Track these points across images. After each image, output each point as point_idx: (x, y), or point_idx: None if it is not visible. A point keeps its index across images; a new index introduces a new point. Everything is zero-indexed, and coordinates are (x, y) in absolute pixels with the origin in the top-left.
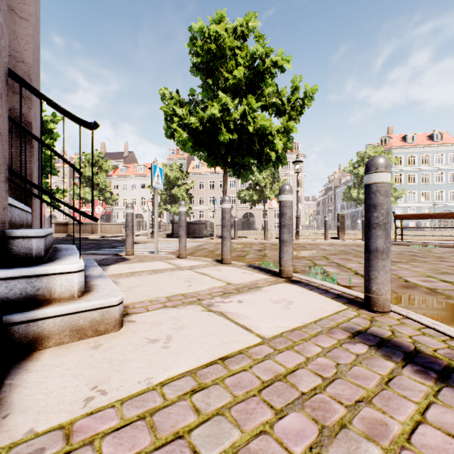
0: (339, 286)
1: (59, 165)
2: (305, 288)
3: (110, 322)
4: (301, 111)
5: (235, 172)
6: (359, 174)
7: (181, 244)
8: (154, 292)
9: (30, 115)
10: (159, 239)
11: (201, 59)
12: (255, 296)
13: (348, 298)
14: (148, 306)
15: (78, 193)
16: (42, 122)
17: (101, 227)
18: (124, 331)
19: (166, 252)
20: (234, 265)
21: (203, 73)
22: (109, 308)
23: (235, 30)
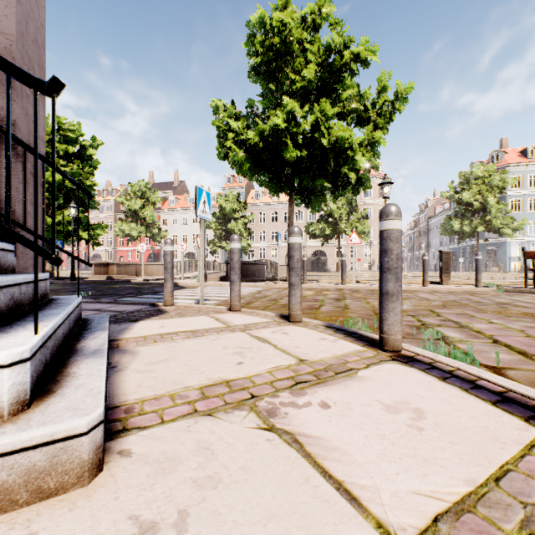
0: (494, 375)
1: (104, 198)
2: (431, 375)
3: (69, 469)
4: (391, 117)
5: (304, 200)
6: (462, 200)
7: (233, 292)
8: (184, 376)
9: (13, 111)
10: (210, 283)
11: (261, 58)
12: (350, 393)
13: (526, 404)
14: (166, 409)
15: (123, 229)
16: (81, 148)
17: (147, 268)
18: (99, 487)
19: (216, 301)
20: (306, 325)
21: (263, 78)
22: (68, 442)
23: (303, 20)
